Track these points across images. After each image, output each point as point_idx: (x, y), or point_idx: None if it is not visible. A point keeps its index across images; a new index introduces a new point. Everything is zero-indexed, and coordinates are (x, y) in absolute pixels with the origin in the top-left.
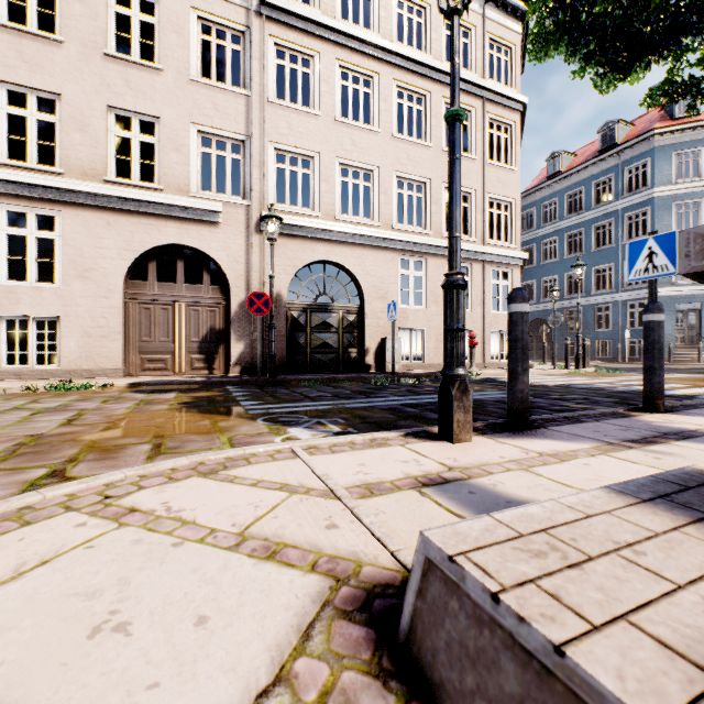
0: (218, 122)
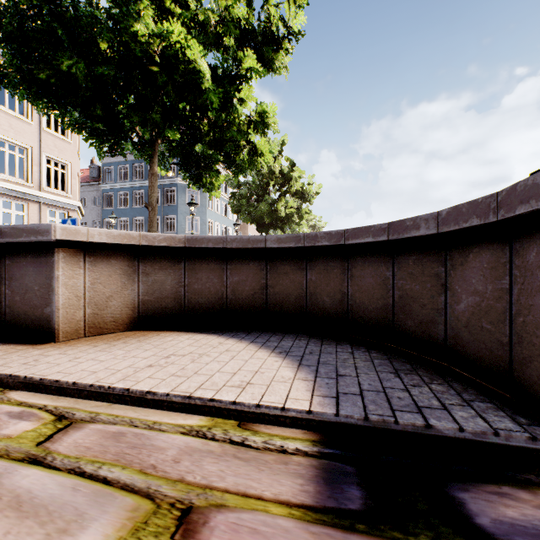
0: None
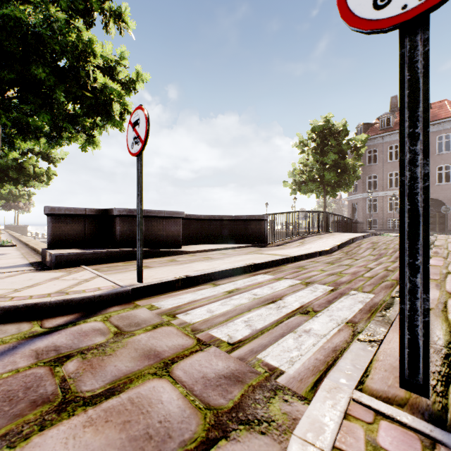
0: None
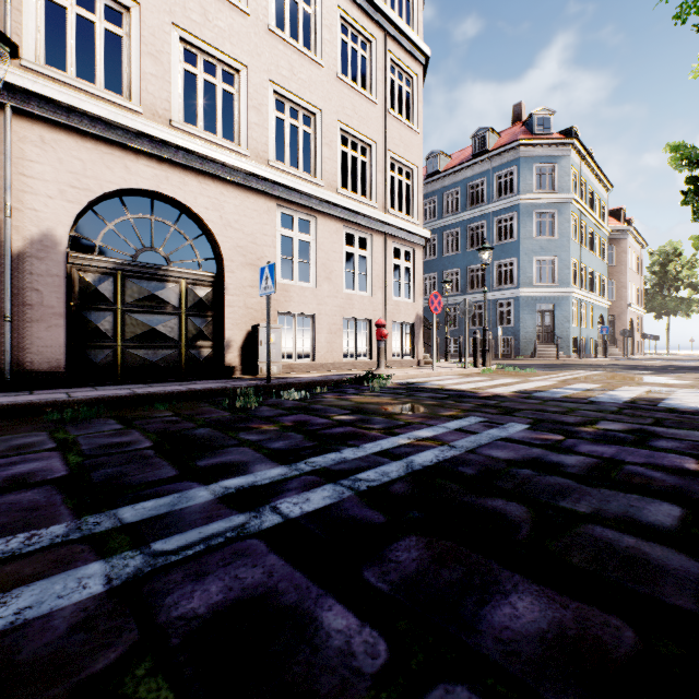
0: None
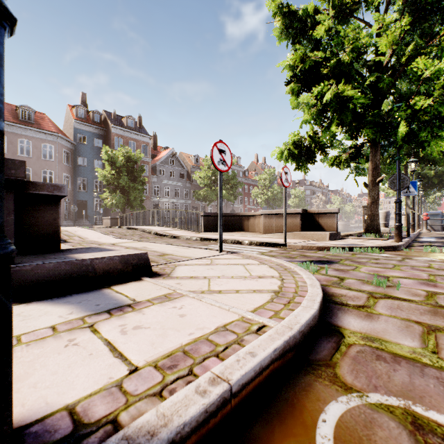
0: None
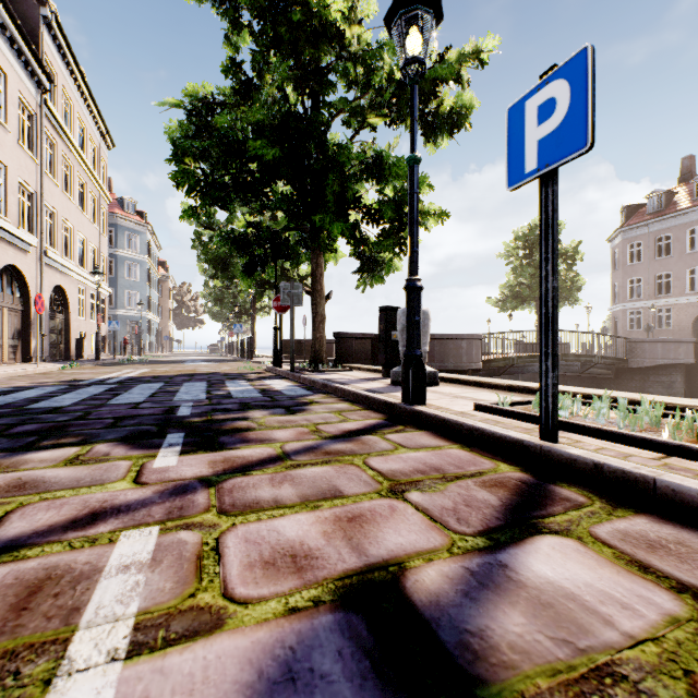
0: (28, 178)
